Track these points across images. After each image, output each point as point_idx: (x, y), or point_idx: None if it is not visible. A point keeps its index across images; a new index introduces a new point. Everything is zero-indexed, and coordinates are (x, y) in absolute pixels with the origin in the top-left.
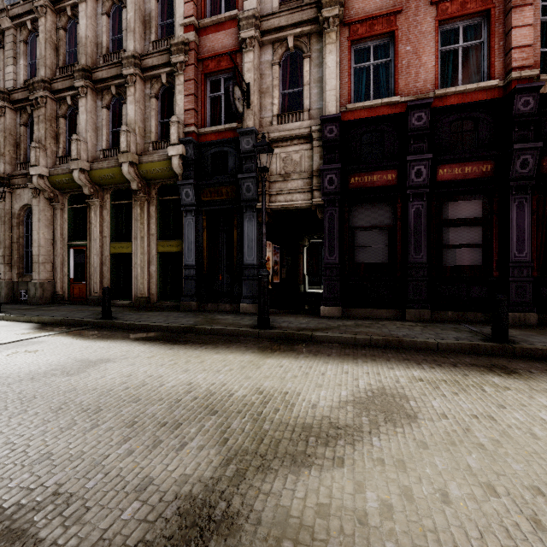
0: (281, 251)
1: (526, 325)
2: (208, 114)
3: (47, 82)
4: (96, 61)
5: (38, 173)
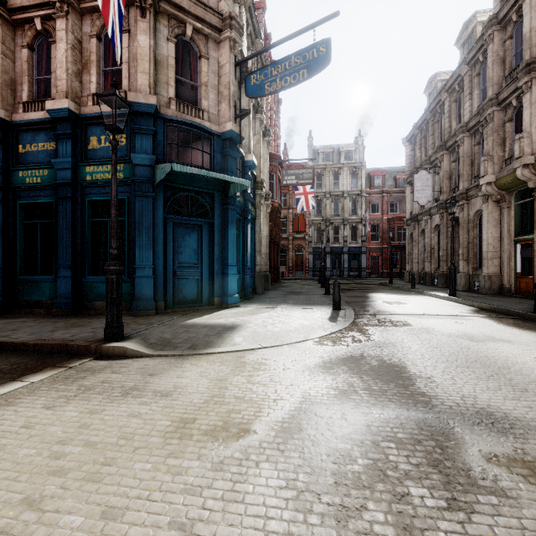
0: None
1: None
2: None
3: (493, 99)
4: None
5: (485, 182)
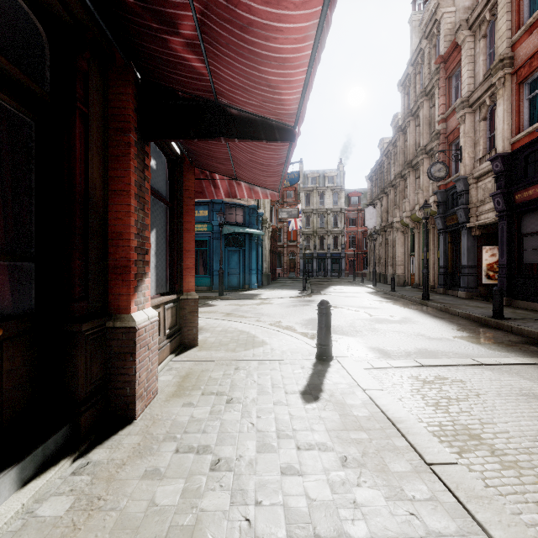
0: None
1: None
2: (452, 168)
3: (399, 174)
4: (414, 154)
5: (395, 221)
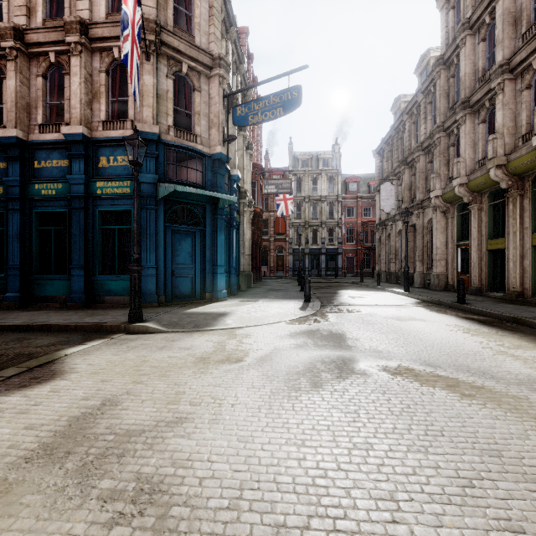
0: None
1: None
2: None
3: (440, 126)
4: (473, 88)
5: (434, 196)
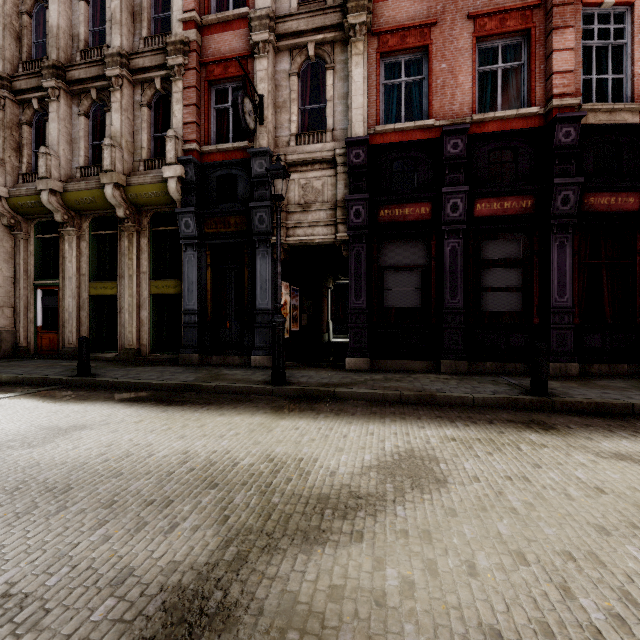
0: (301, 294)
1: (568, 376)
2: (212, 130)
3: (6, 79)
4: (71, 57)
5: None
